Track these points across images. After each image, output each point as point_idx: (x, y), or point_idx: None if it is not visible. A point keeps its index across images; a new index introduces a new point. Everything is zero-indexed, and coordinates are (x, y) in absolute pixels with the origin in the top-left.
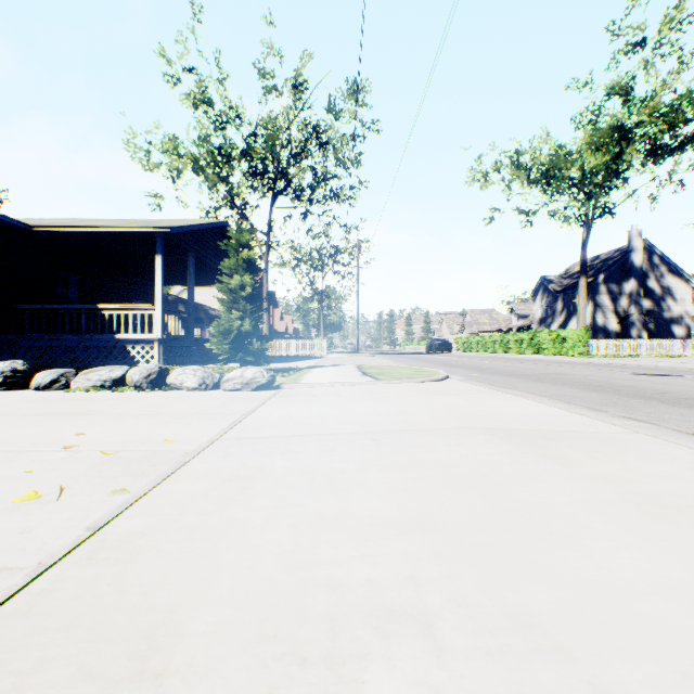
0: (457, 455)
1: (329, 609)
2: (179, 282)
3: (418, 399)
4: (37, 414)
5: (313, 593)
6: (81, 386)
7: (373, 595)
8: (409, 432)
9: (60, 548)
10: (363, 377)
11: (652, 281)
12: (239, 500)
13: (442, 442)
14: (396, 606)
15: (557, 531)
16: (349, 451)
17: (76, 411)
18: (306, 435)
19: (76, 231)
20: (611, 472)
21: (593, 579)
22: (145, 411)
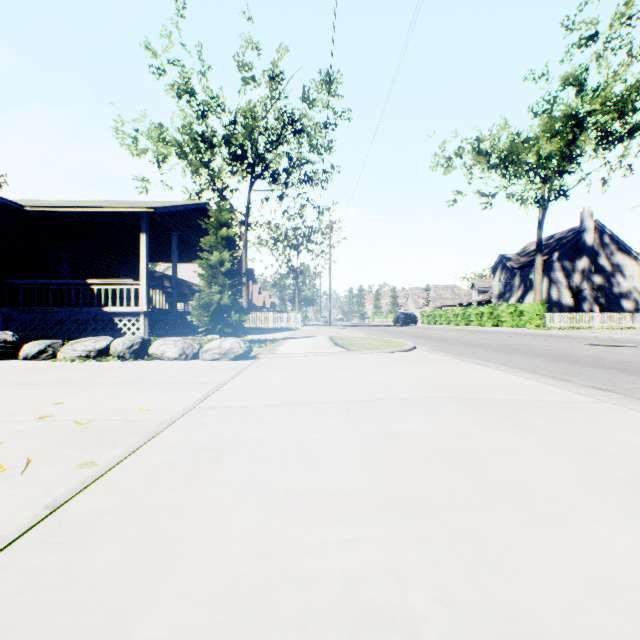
0: (430, 426)
1: (298, 611)
2: (164, 259)
3: (388, 369)
4: (20, 383)
5: (282, 589)
6: (67, 356)
7: (348, 592)
8: (381, 401)
9: (12, 530)
10: (335, 348)
11: (602, 259)
12: (208, 474)
13: (415, 412)
14: (375, 607)
15: (545, 512)
16: (322, 421)
17: (59, 380)
18: (279, 404)
19: (66, 211)
20: (588, 444)
21: (594, 573)
22: (125, 380)
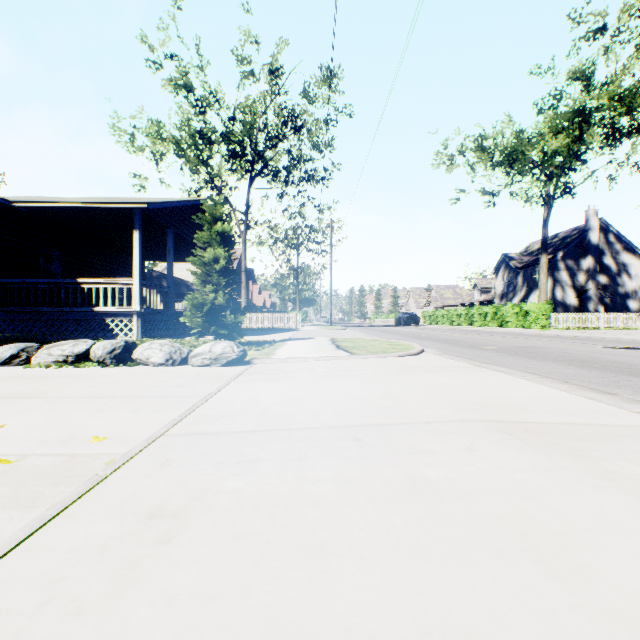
0: (474, 472)
1: None
2: (161, 258)
3: (399, 378)
4: None
5: None
6: (42, 361)
7: None
8: (399, 426)
9: None
10: (338, 351)
11: (608, 258)
12: (146, 573)
13: (447, 446)
14: None
15: None
16: (325, 460)
17: (18, 392)
18: (271, 430)
19: (55, 207)
20: None
21: None
22: (95, 393)
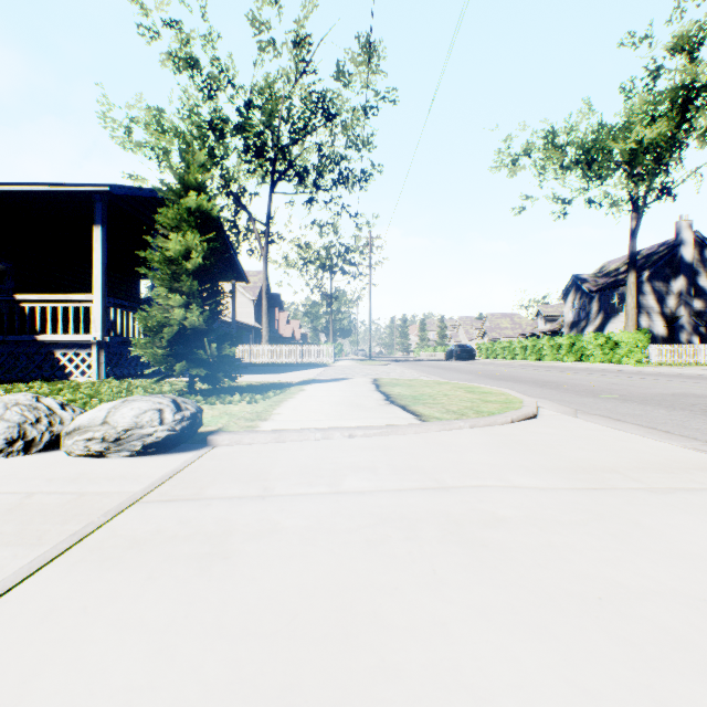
0: None
1: None
2: None
3: (651, 563)
4: None
5: None
6: None
7: None
8: None
9: None
10: (390, 411)
11: (703, 278)
12: None
13: None
14: None
15: None
16: None
17: None
18: None
19: None
20: None
21: None
22: None
